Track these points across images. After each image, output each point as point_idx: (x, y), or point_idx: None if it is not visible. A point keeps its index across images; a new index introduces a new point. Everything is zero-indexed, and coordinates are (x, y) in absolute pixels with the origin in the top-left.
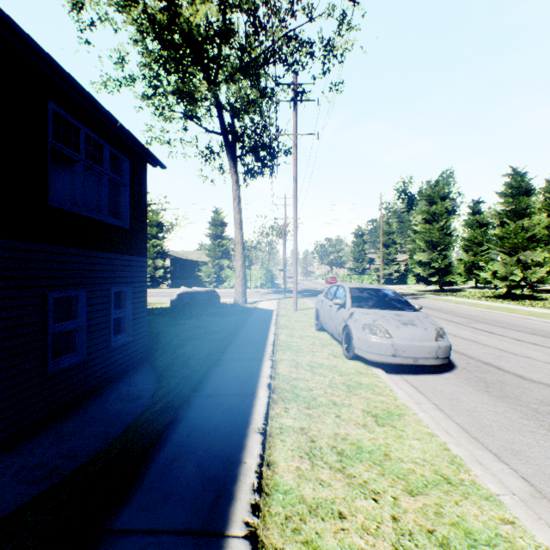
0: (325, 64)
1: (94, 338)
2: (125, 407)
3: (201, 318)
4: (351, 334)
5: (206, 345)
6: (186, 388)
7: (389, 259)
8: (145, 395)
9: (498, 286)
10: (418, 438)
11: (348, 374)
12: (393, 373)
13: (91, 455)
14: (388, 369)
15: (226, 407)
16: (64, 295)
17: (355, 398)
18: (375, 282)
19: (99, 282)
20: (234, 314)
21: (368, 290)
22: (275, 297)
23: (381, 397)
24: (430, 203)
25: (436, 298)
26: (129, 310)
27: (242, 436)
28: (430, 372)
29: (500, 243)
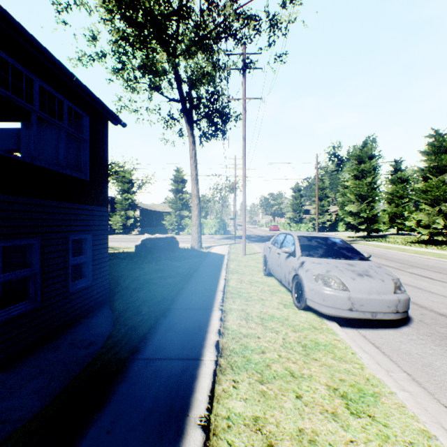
0: (270, 37)
1: (50, 284)
2: (75, 356)
3: (160, 262)
4: (302, 284)
5: (160, 290)
6: (125, 347)
7: (323, 210)
8: (98, 341)
9: (421, 233)
10: (412, 443)
11: (302, 329)
12: (347, 326)
13: (23, 419)
14: (341, 320)
15: (165, 379)
16: (12, 243)
17: (315, 365)
18: (310, 229)
19: (55, 230)
20: (189, 258)
21: (316, 239)
22: (226, 243)
23: (345, 364)
24: (359, 162)
25: (367, 244)
26: (89, 256)
27: (178, 433)
28: (386, 325)
29: (423, 196)
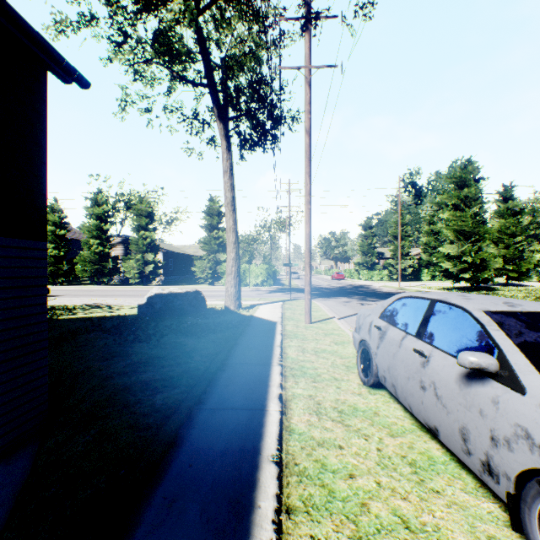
0: None
1: None
2: None
3: (165, 339)
4: None
5: (121, 439)
6: None
7: (402, 253)
8: None
9: None
10: None
11: None
12: None
13: None
14: None
15: None
16: None
17: None
18: (385, 278)
19: None
20: (218, 329)
21: None
22: (278, 299)
23: None
24: (459, 186)
25: None
26: None
27: None
28: None
29: None
